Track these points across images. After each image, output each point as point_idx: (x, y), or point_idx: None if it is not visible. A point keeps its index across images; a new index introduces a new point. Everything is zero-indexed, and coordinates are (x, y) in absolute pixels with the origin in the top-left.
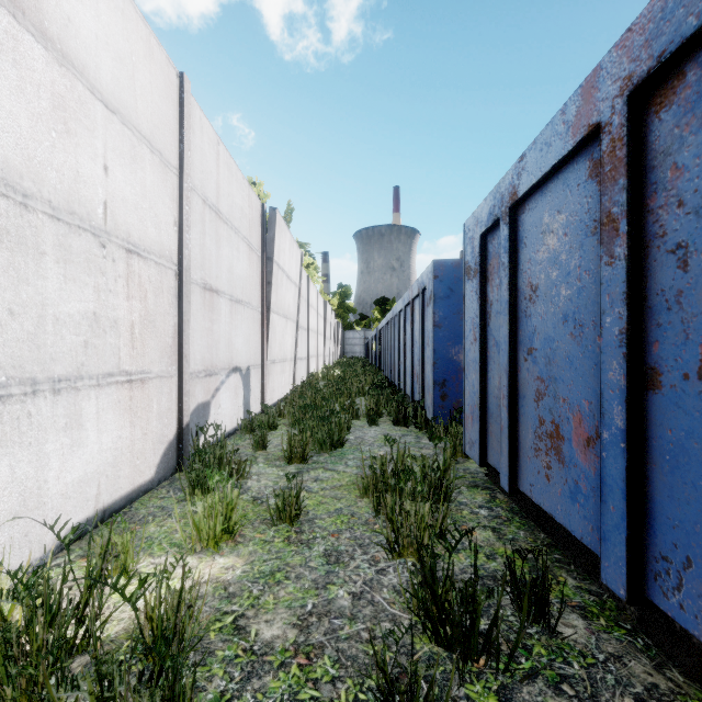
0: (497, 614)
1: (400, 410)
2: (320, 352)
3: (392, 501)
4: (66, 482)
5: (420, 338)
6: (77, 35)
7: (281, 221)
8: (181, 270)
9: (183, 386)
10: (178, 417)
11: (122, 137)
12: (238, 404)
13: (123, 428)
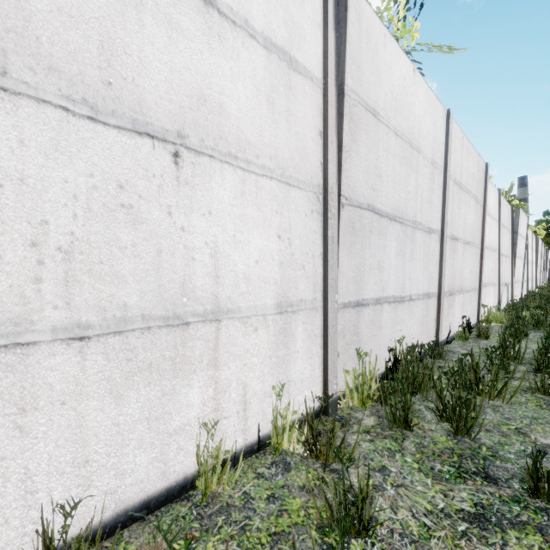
0: None
1: None
2: (533, 277)
3: None
4: (490, 305)
5: None
6: (490, 208)
7: (520, 211)
8: (499, 252)
9: (500, 288)
10: (498, 297)
11: (493, 223)
12: (506, 298)
13: (493, 296)
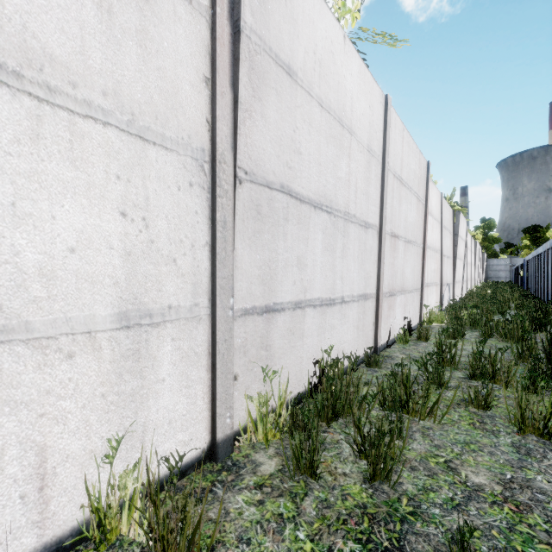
0: (546, 323)
1: (536, 305)
2: (472, 277)
3: (524, 313)
4: (432, 305)
5: (550, 270)
6: (433, 209)
7: (461, 214)
8: (441, 252)
9: (442, 288)
10: (440, 297)
11: (435, 224)
12: (447, 298)
13: (435, 296)
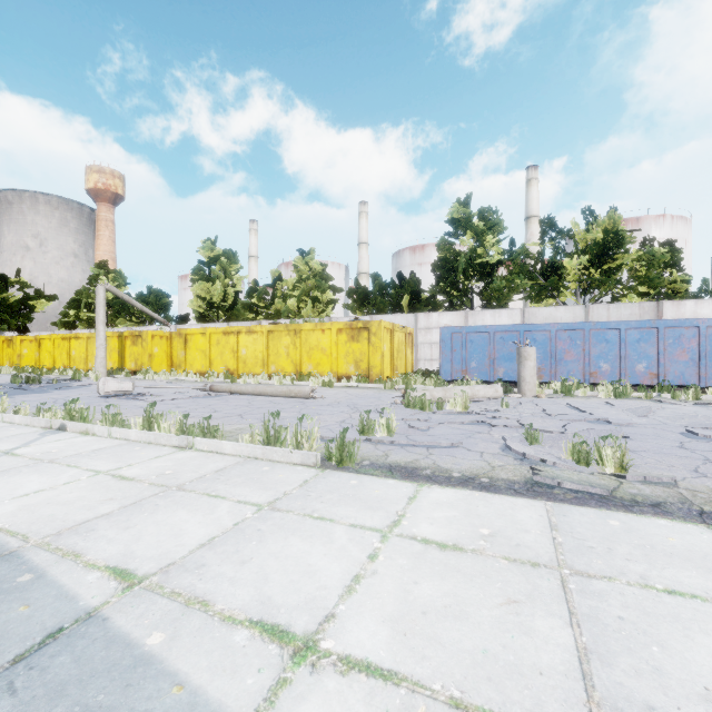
0: None
1: None
2: None
3: None
4: None
5: None
6: (704, 315)
7: None
8: None
9: None
10: None
11: None
12: None
13: None
